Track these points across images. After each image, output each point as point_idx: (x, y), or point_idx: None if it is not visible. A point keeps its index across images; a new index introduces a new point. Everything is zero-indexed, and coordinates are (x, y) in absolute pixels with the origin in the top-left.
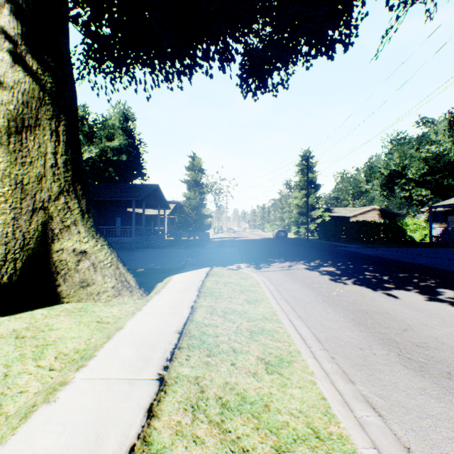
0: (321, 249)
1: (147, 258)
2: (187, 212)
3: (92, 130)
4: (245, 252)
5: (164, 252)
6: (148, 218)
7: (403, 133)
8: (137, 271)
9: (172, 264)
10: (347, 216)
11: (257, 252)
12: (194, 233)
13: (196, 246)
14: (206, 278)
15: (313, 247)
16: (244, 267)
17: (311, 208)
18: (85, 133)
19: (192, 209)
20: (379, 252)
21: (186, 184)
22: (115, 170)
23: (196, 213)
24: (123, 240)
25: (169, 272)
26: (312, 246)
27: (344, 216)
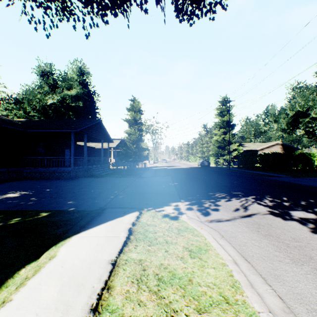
0: (251, 178)
1: (73, 191)
2: (128, 146)
3: (55, 82)
4: (179, 182)
5: (100, 182)
6: (99, 151)
7: (303, 82)
8: (33, 218)
9: (93, 202)
10: (256, 149)
11: (191, 183)
12: (134, 162)
13: (133, 175)
14: (123, 250)
15: (241, 176)
16: (185, 210)
17: (228, 143)
18: (50, 84)
19: (132, 143)
20: (316, 182)
21: (128, 122)
22: (74, 114)
23: (135, 146)
24: (62, 169)
25: (77, 221)
26: (239, 175)
27: (253, 149)
